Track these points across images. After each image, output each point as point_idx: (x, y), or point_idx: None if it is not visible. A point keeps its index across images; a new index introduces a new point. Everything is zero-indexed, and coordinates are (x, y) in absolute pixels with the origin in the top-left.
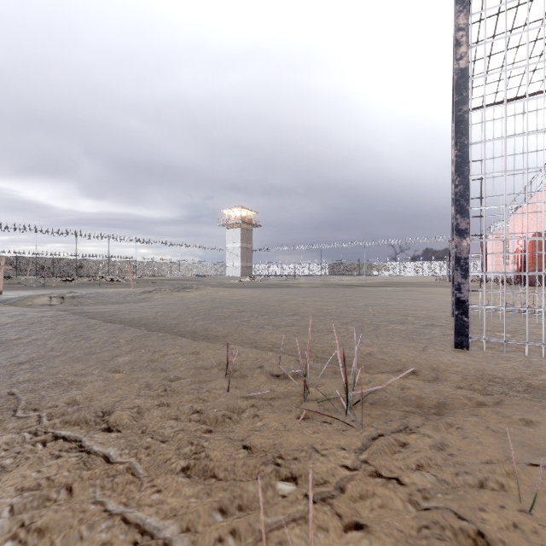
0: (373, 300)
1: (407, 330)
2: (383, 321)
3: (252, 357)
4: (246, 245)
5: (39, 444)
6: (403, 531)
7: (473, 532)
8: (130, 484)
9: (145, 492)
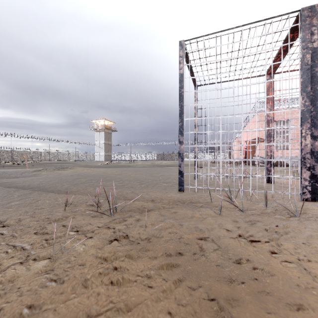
0: (167, 173)
1: (167, 185)
2: (161, 182)
3: (84, 199)
4: (108, 142)
5: None
6: (104, 237)
7: (125, 235)
8: (11, 239)
9: (17, 239)
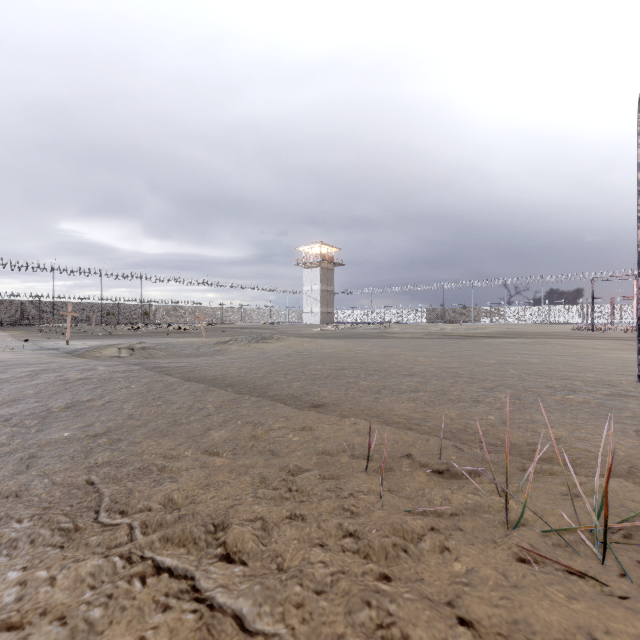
0: (505, 356)
1: (587, 402)
2: (541, 386)
3: (389, 439)
4: (327, 287)
5: (136, 580)
6: None
7: None
8: None
9: None
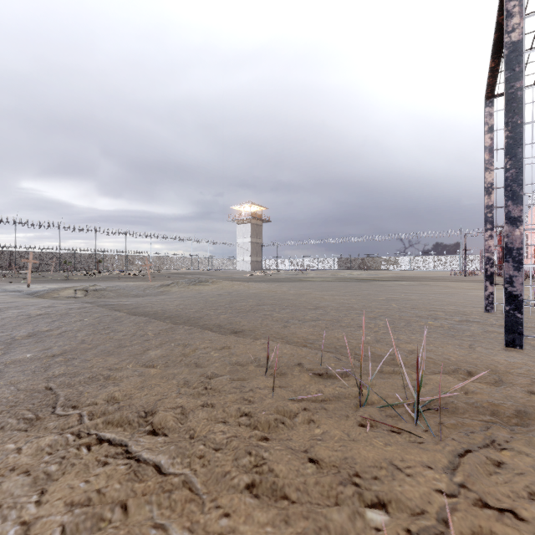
0: (392, 295)
1: (442, 326)
2: (412, 316)
3: (288, 354)
4: (256, 240)
5: (84, 447)
6: None
7: None
8: (189, 502)
9: (210, 515)
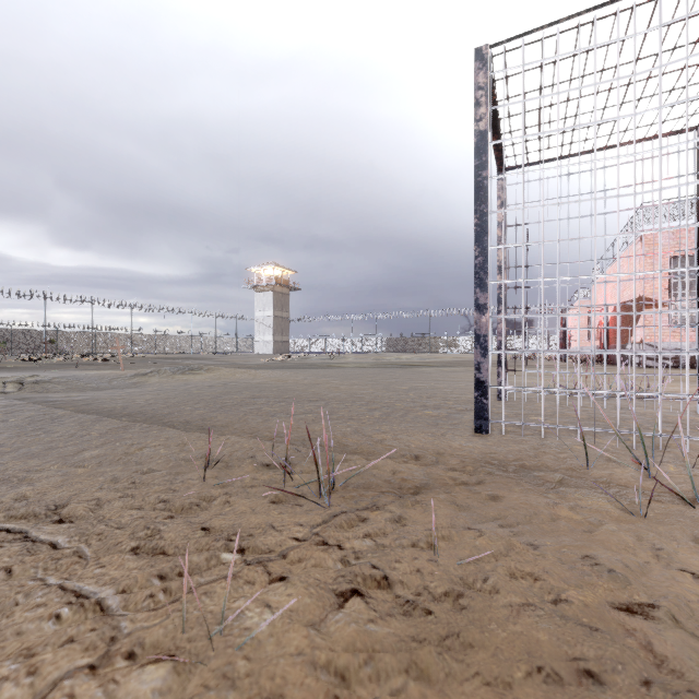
0: (421, 383)
1: (438, 415)
2: (418, 406)
3: (247, 447)
4: (282, 313)
5: None
6: (320, 580)
7: (379, 577)
8: (75, 564)
9: (89, 568)
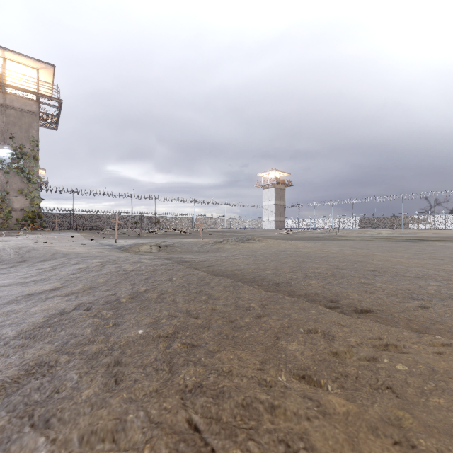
0: None
1: None
2: None
3: None
4: (280, 202)
5: None
6: None
7: None
8: None
9: None
